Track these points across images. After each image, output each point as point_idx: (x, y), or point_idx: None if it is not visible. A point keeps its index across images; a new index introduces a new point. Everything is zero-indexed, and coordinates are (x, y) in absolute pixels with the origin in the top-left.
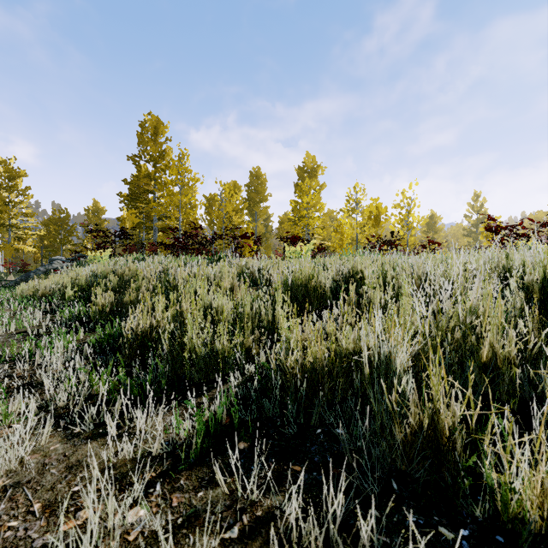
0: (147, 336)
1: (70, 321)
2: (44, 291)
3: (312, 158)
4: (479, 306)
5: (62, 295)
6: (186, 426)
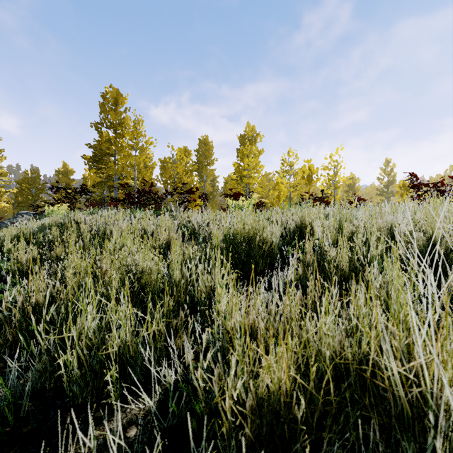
0: (39, 312)
1: None
2: None
3: (252, 128)
4: None
5: (1, 249)
6: None
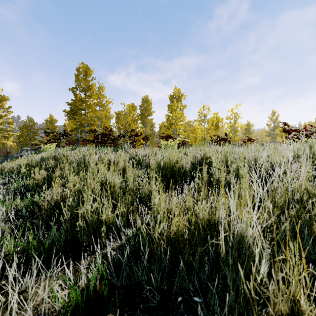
0: (58, 205)
1: (15, 191)
2: (9, 169)
3: (178, 90)
4: (302, 185)
5: (19, 172)
6: (64, 295)
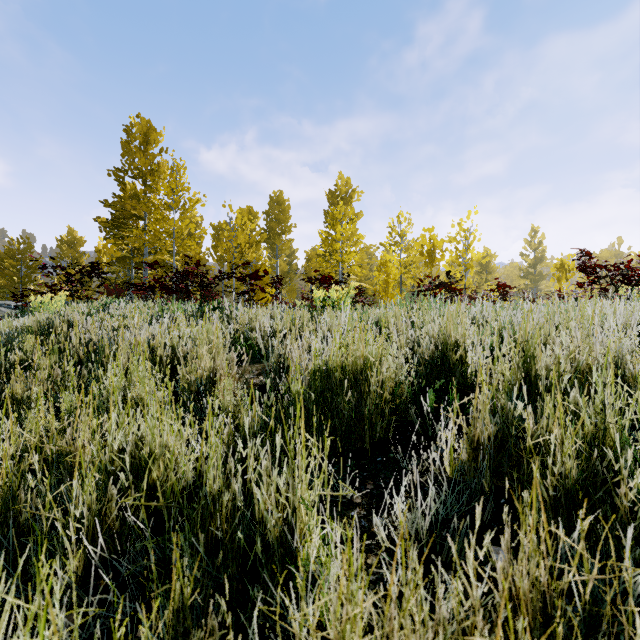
0: None
1: None
2: None
3: (346, 181)
4: None
5: None
6: None
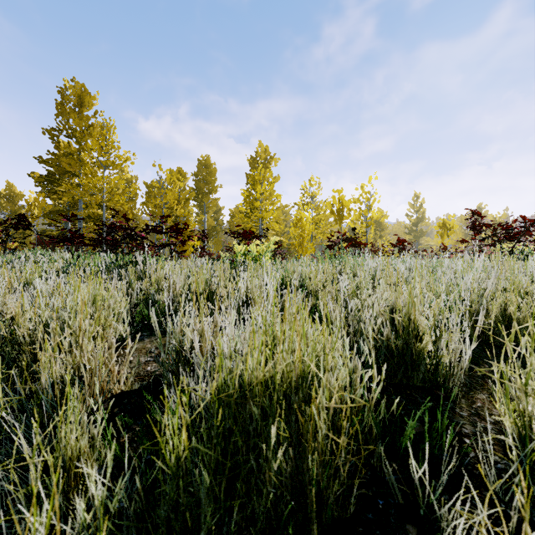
0: None
1: None
2: None
3: (265, 148)
4: None
5: None
6: None
